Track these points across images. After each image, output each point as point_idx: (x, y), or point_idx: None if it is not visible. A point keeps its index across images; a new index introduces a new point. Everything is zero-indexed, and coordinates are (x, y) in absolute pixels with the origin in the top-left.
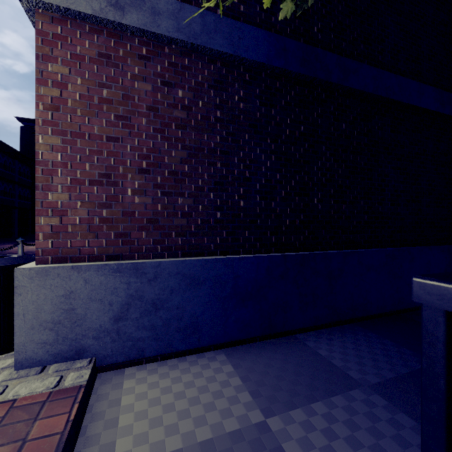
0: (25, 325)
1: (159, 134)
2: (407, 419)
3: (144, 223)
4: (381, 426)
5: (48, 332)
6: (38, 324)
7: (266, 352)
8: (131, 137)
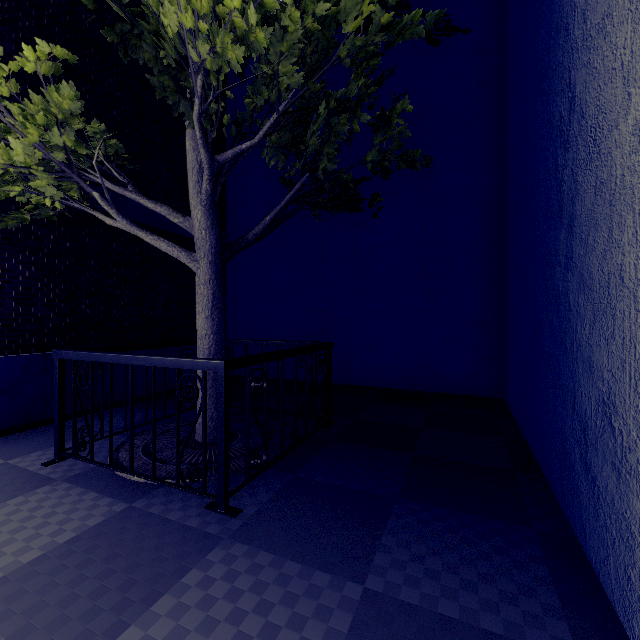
0: None
1: None
2: (117, 436)
3: None
4: (96, 442)
5: None
6: None
7: (21, 437)
8: None
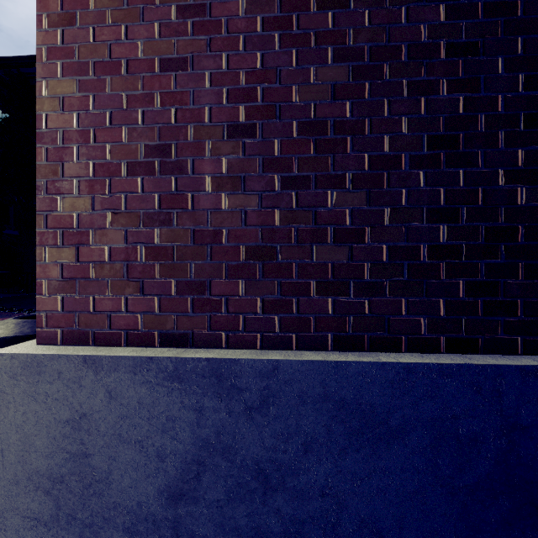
0: (5, 473)
1: (276, 32)
2: None
3: (241, 259)
4: None
5: (42, 496)
6: (25, 476)
7: None
8: (212, 52)
